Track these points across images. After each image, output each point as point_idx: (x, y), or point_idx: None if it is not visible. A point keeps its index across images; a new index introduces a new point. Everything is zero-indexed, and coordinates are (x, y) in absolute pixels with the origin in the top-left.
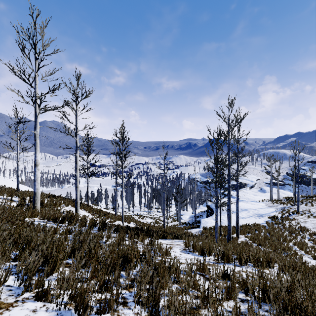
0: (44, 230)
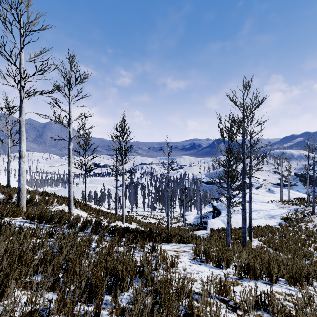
0: (20, 233)
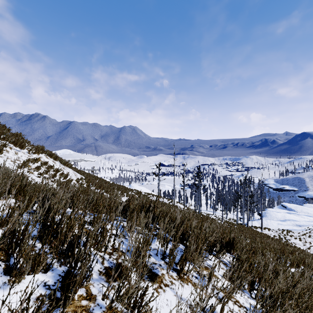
0: None
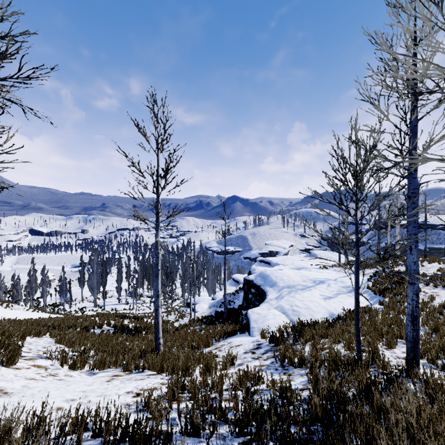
0: None
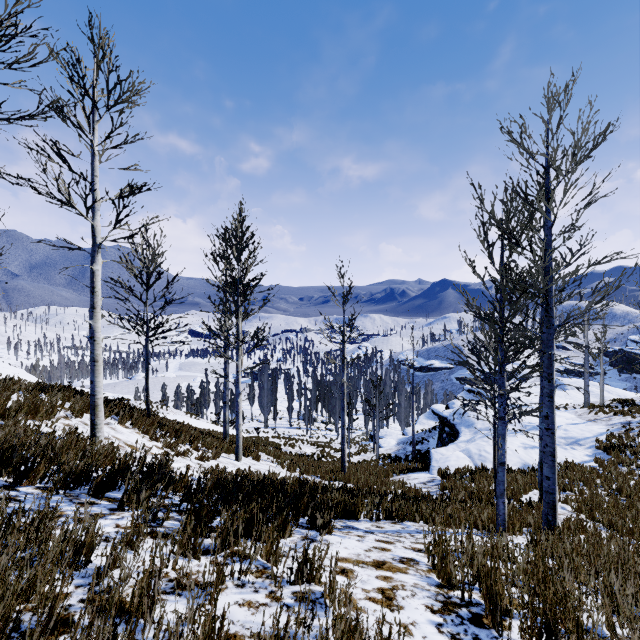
0: None
